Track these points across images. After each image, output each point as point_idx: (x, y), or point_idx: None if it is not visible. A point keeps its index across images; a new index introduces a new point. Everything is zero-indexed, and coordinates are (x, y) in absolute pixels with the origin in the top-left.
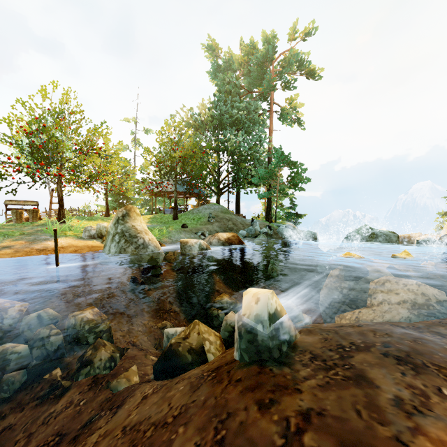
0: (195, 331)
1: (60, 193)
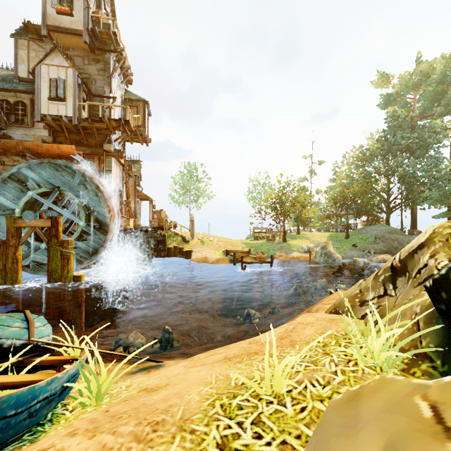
0: None
1: (284, 227)
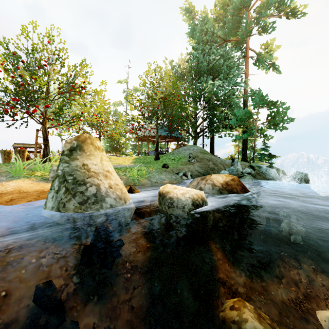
0: None
1: (45, 133)
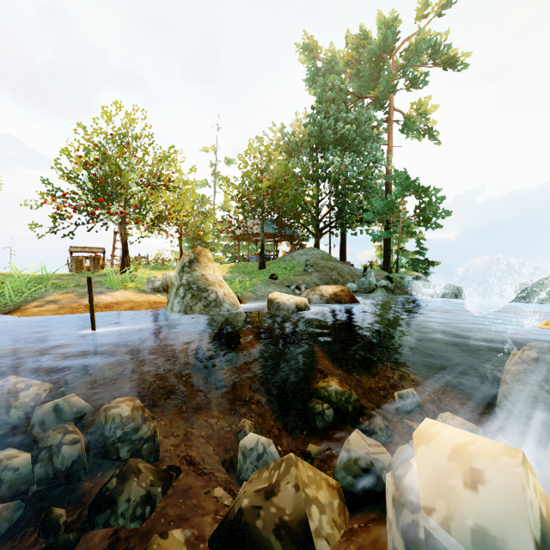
0: (289, 480)
1: (124, 236)
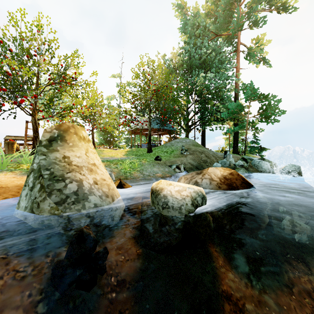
0: None
1: (34, 124)
